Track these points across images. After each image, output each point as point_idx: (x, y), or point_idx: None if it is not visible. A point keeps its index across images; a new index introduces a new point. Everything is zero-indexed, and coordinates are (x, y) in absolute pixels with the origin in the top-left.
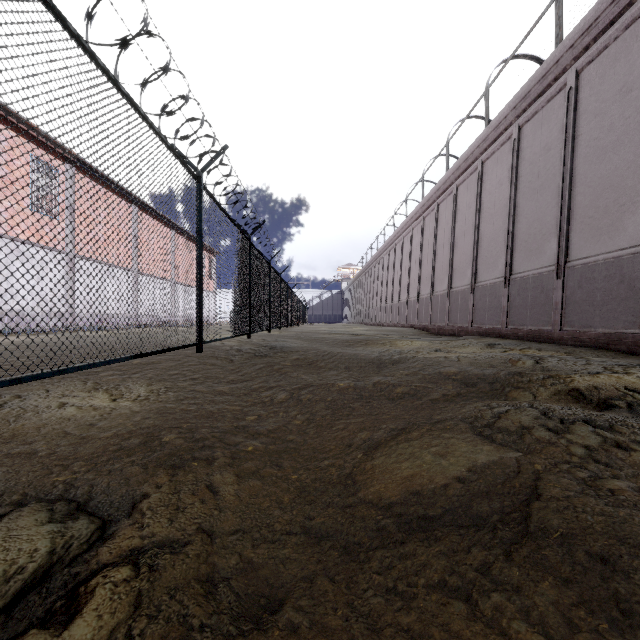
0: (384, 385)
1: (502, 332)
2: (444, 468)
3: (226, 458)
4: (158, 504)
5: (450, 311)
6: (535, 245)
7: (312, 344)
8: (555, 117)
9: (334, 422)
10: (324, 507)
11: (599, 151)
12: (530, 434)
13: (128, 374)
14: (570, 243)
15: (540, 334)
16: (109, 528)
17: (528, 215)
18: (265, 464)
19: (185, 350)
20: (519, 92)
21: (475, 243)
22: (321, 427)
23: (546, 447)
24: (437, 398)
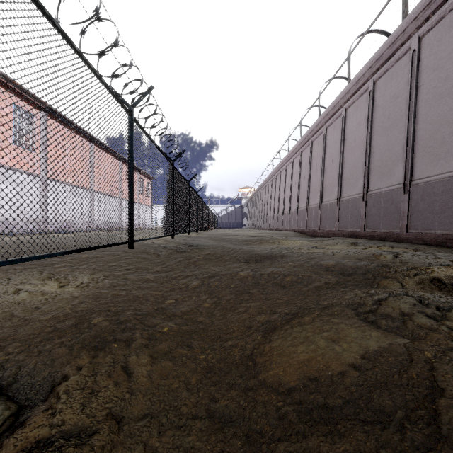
0: (276, 275)
1: (361, 234)
2: (338, 354)
3: (143, 339)
4: (74, 387)
5: (321, 219)
6: (386, 169)
7: (220, 243)
8: (402, 73)
9: (236, 306)
10: (227, 389)
11: (437, 96)
12: (411, 321)
13: (77, 265)
14: (414, 167)
15: (391, 235)
16: (22, 415)
17: (381, 147)
18: (177, 345)
19: (124, 247)
20: (374, 55)
21: (340, 169)
22: (226, 310)
23: (429, 334)
24: (320, 286)
